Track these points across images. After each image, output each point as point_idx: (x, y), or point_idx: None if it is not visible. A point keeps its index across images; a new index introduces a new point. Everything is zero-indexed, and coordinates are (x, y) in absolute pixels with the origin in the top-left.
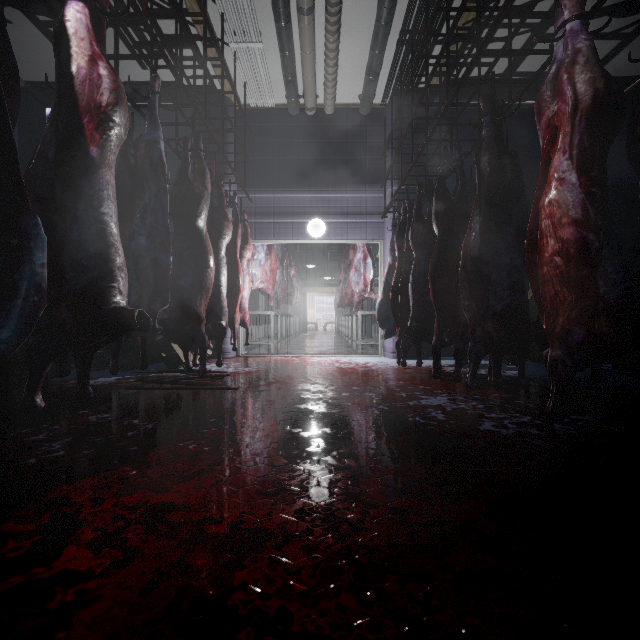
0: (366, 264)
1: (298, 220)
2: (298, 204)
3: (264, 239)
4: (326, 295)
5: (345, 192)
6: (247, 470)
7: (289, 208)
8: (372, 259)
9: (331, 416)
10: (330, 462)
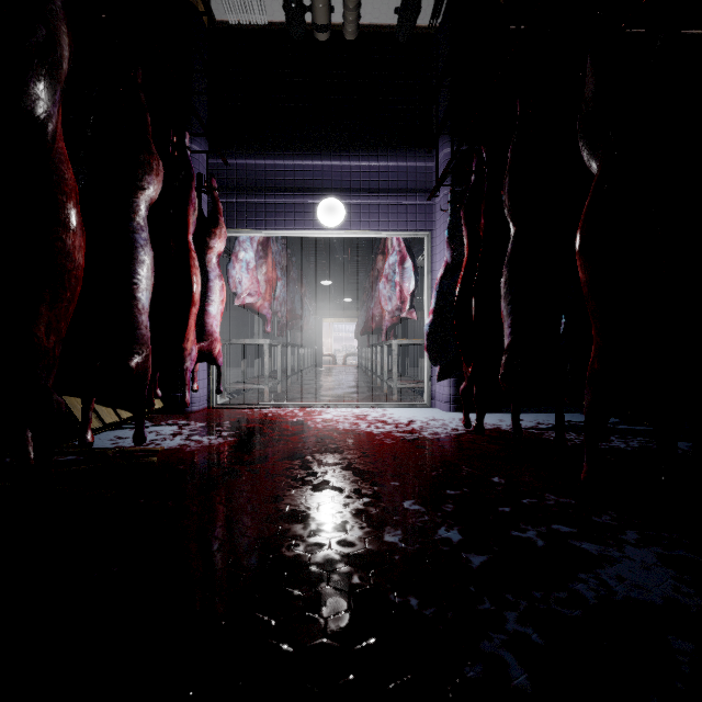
0: (404, 271)
1: (303, 200)
2: (303, 176)
3: (251, 228)
4: (346, 321)
5: (374, 158)
6: None
7: (289, 181)
8: (413, 262)
9: None
10: None
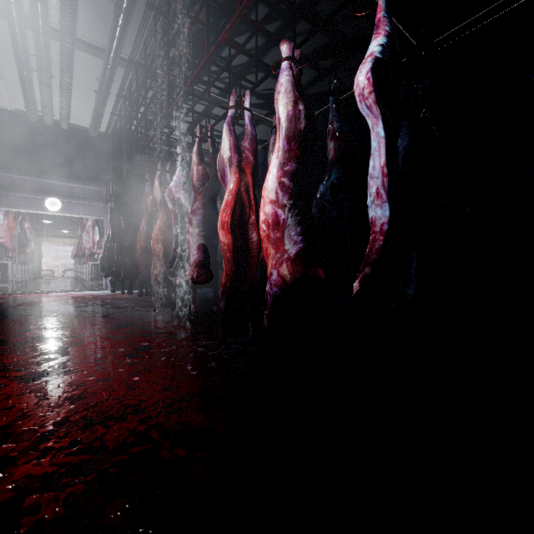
0: (95, 231)
1: (37, 197)
2: (37, 185)
3: (3, 207)
4: (65, 245)
5: (78, 183)
6: (23, 320)
7: (28, 187)
8: (100, 228)
9: (62, 309)
10: (59, 316)
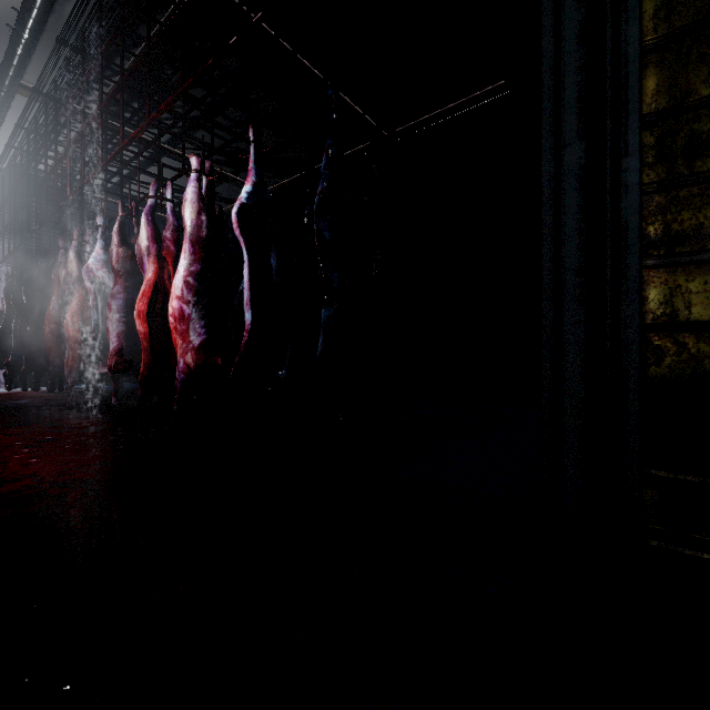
0: None
1: None
2: None
3: None
4: None
5: None
6: None
7: None
8: None
9: None
10: None
